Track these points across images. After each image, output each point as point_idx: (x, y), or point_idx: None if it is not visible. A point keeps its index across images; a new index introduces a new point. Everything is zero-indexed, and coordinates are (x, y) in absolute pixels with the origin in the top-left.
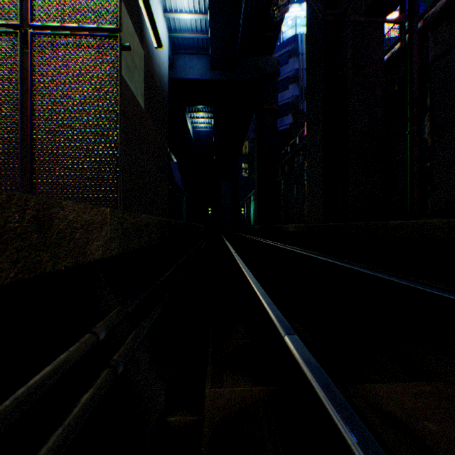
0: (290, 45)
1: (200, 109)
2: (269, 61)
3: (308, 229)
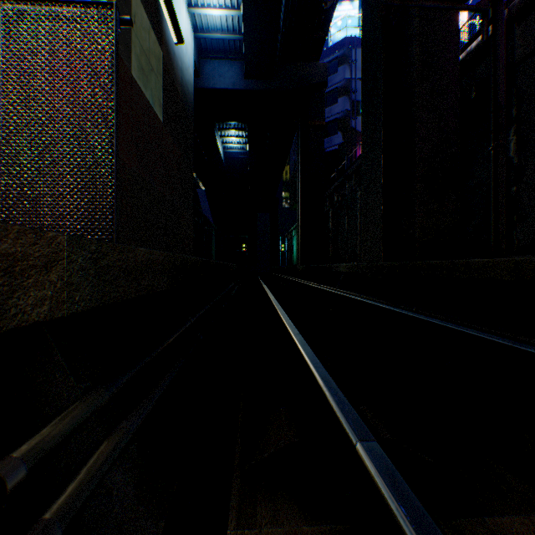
0: (340, 49)
1: (232, 126)
2: (314, 68)
3: (364, 269)
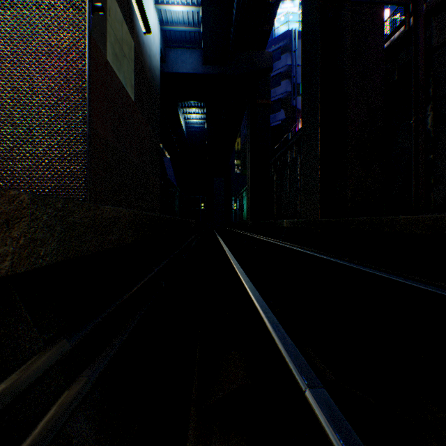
0: (282, 40)
1: (192, 105)
2: (261, 56)
3: (304, 224)
